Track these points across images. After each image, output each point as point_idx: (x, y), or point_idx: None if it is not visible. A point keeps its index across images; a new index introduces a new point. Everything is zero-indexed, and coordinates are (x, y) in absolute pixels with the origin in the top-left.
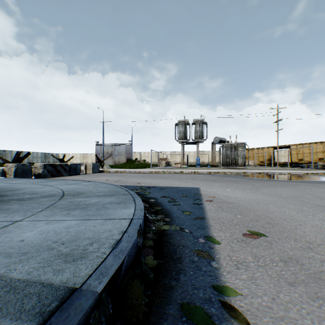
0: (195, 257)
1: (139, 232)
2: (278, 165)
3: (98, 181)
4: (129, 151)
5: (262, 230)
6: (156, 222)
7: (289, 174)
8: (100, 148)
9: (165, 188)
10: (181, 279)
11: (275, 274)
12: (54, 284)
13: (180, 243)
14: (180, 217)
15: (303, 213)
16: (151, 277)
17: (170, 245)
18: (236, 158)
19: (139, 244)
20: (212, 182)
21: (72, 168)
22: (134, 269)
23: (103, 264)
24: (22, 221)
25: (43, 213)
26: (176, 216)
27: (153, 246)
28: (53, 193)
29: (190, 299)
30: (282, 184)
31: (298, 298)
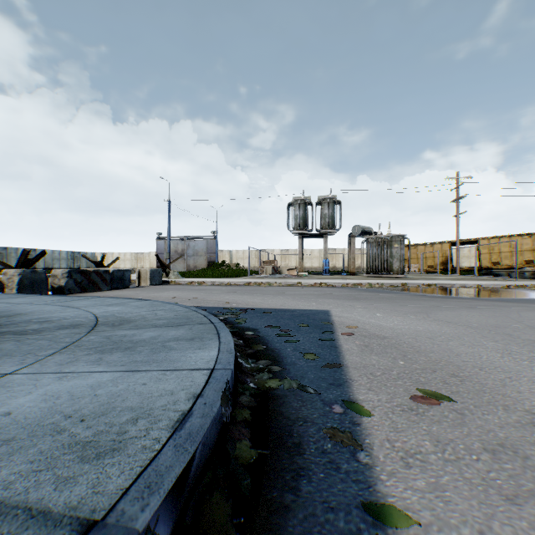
0: (328, 442)
1: (226, 396)
2: (458, 273)
3: (159, 298)
4: (212, 248)
5: (444, 388)
6: (256, 374)
7: (479, 288)
8: (165, 244)
9: (272, 312)
10: (302, 489)
11: (478, 479)
12: (52, 512)
13: (298, 414)
14: (298, 363)
15: (513, 356)
16: (245, 484)
17: (281, 417)
18: (390, 261)
19: (225, 417)
20: (350, 300)
21: (117, 277)
22: (214, 470)
23: (154, 464)
24: (15, 374)
25: (55, 357)
26: (292, 361)
27: (251, 419)
28: (79, 321)
29: (320, 534)
30: (468, 304)
31: (528, 531)
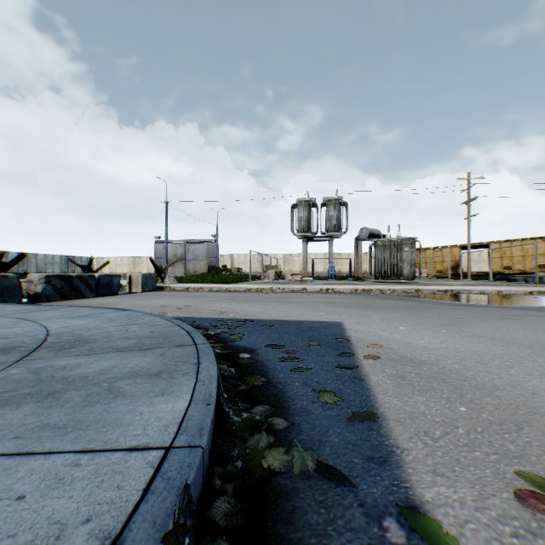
0: None
1: (177, 530)
2: (469, 278)
3: (147, 307)
4: (212, 252)
5: None
6: (249, 436)
7: (499, 294)
8: (163, 248)
9: (275, 324)
10: None
11: None
12: None
13: None
14: (312, 411)
15: None
16: None
17: None
18: (400, 265)
19: None
20: (363, 309)
21: (104, 282)
22: None
23: None
24: None
25: None
26: (303, 407)
27: None
28: (19, 342)
29: None
30: (499, 313)
31: None
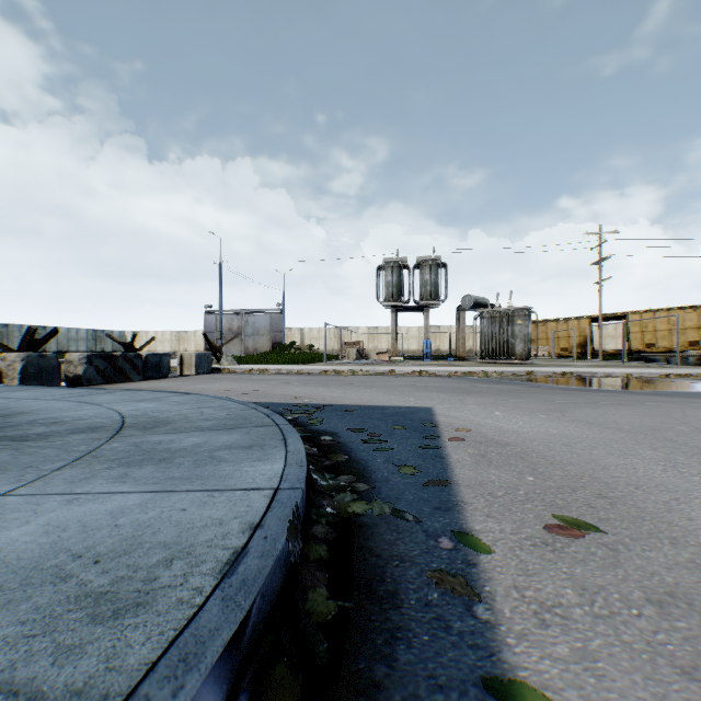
0: (433, 590)
1: (294, 526)
2: (600, 357)
3: (208, 392)
4: (277, 325)
5: (588, 514)
6: (336, 494)
7: (628, 378)
8: (215, 320)
9: (357, 409)
10: (400, 658)
11: (641, 644)
12: (47, 698)
13: (393, 551)
14: (392, 480)
15: (679, 470)
16: (320, 651)
17: (369, 555)
18: (511, 342)
19: (293, 556)
20: (459, 394)
21: (152, 363)
22: (277, 632)
23: (193, 626)
24: (9, 496)
25: (65, 473)
26: (383, 477)
27: (328, 558)
28: (99, 423)
29: None
30: (615, 399)
31: None
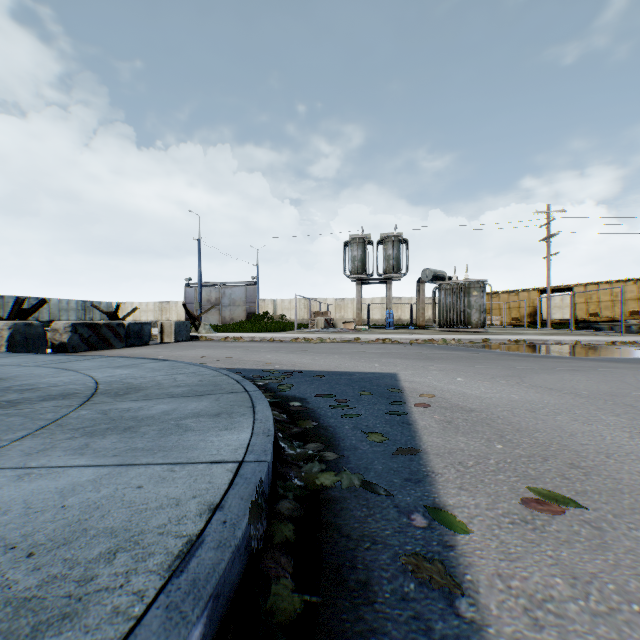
0: (409, 579)
1: (257, 506)
2: (549, 326)
3: (185, 358)
4: (252, 297)
5: (564, 486)
6: (304, 464)
7: (577, 345)
8: (195, 292)
9: (325, 375)
10: None
11: None
12: None
13: (363, 530)
14: (360, 448)
15: None
16: None
17: (338, 535)
18: (468, 312)
19: (256, 541)
20: (421, 360)
21: (134, 331)
22: None
23: None
24: None
25: (24, 443)
26: (352, 445)
27: (294, 539)
28: (73, 389)
29: None
30: (569, 365)
31: None
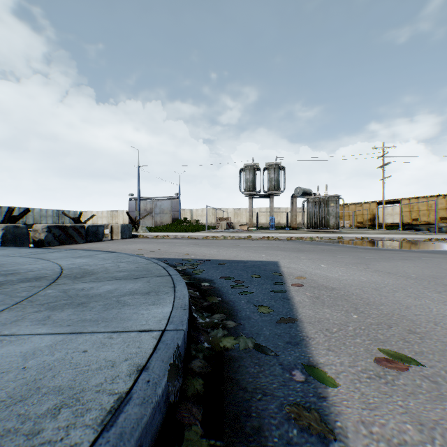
0: (292, 426)
1: (175, 366)
2: (384, 228)
3: (127, 250)
4: (175, 207)
5: (406, 348)
6: (211, 330)
7: (404, 241)
8: (136, 203)
9: (227, 263)
10: None
11: None
12: None
13: (256, 383)
14: (253, 317)
15: None
16: None
17: (237, 388)
18: (327, 218)
19: (173, 395)
20: (295, 252)
21: (91, 231)
22: None
23: None
24: None
25: (2, 315)
26: (246, 315)
27: (203, 391)
28: (44, 274)
29: None
30: (400, 255)
31: None
